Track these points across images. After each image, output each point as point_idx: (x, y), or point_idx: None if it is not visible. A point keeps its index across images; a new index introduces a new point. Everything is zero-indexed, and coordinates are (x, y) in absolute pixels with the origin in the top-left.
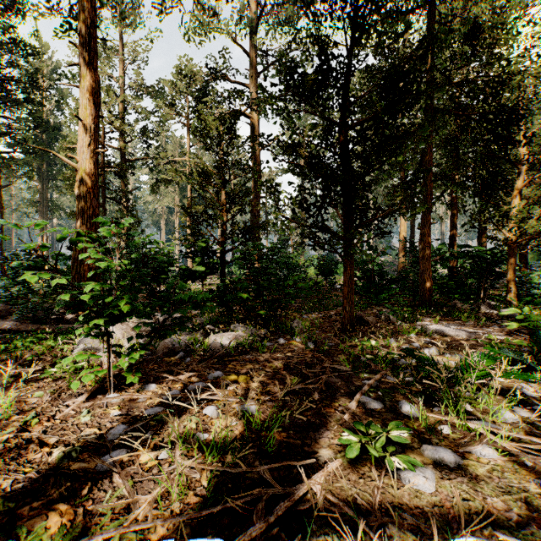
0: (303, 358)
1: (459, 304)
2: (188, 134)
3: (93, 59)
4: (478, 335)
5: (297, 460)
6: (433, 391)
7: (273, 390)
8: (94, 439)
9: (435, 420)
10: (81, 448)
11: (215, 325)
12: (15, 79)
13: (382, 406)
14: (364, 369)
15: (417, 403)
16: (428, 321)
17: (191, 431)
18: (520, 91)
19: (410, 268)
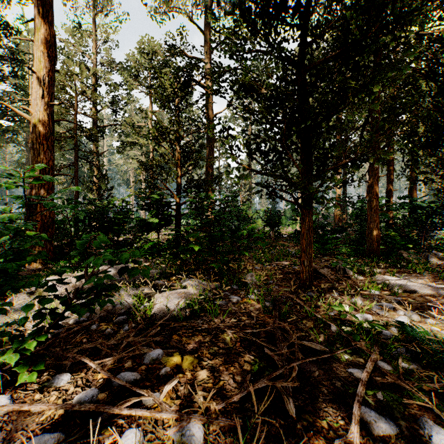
0: (263, 329)
1: (405, 255)
2: (151, 103)
3: (47, 12)
4: None
5: None
6: None
7: (228, 386)
8: None
9: None
10: None
11: (166, 278)
12: None
13: (396, 430)
14: (345, 349)
15: None
16: (382, 273)
17: None
18: None
19: (354, 219)
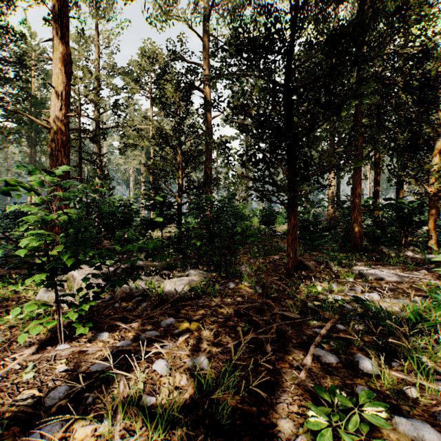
0: (252, 304)
1: (385, 250)
2: (152, 106)
3: (64, 33)
4: (410, 279)
5: (253, 436)
6: (387, 343)
7: (225, 339)
8: (27, 407)
9: (398, 379)
10: (10, 420)
11: (171, 270)
12: (6, 60)
13: (337, 360)
14: (313, 317)
15: (373, 357)
16: (361, 265)
17: (137, 393)
18: (440, 62)
19: (341, 218)
